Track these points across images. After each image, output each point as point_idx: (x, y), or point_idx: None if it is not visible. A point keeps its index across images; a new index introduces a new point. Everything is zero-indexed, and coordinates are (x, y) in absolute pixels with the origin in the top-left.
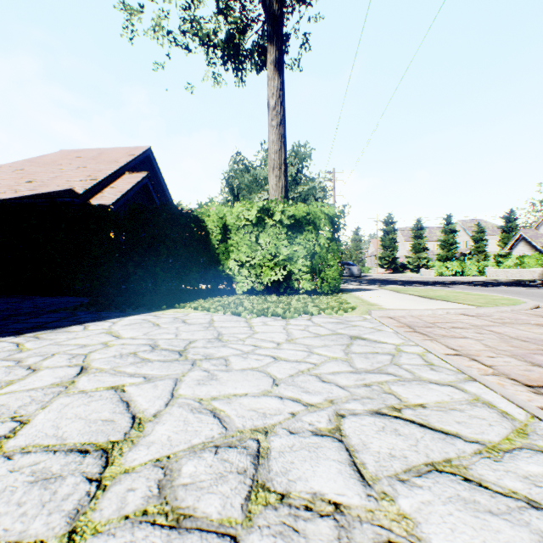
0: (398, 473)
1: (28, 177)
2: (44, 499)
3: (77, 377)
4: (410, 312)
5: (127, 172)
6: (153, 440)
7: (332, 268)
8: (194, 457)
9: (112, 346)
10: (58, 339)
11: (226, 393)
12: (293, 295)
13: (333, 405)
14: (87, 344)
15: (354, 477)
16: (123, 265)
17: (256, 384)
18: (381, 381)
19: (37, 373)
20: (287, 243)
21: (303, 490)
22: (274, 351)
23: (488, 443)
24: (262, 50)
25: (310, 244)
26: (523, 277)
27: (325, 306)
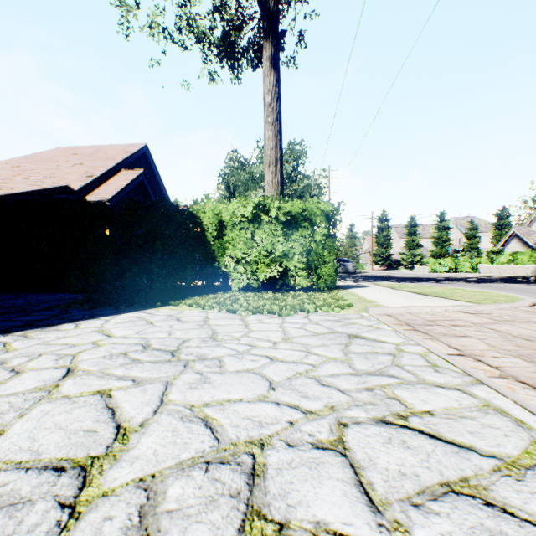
0: (410, 496)
1: (24, 174)
2: (7, 531)
3: (62, 380)
4: (408, 309)
5: (123, 169)
6: (137, 455)
7: (328, 265)
8: (182, 476)
9: (102, 346)
10: (47, 338)
11: (219, 398)
12: (289, 292)
13: (333, 412)
14: (77, 344)
15: (361, 501)
16: (118, 261)
17: (251, 388)
18: (383, 384)
19: (20, 376)
20: (283, 239)
21: (304, 519)
22: (270, 351)
23: (506, 457)
24: (258, 47)
25: (305, 241)
26: (516, 273)
27: (321, 303)
